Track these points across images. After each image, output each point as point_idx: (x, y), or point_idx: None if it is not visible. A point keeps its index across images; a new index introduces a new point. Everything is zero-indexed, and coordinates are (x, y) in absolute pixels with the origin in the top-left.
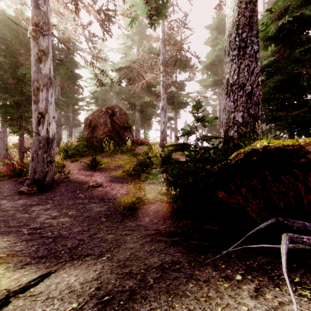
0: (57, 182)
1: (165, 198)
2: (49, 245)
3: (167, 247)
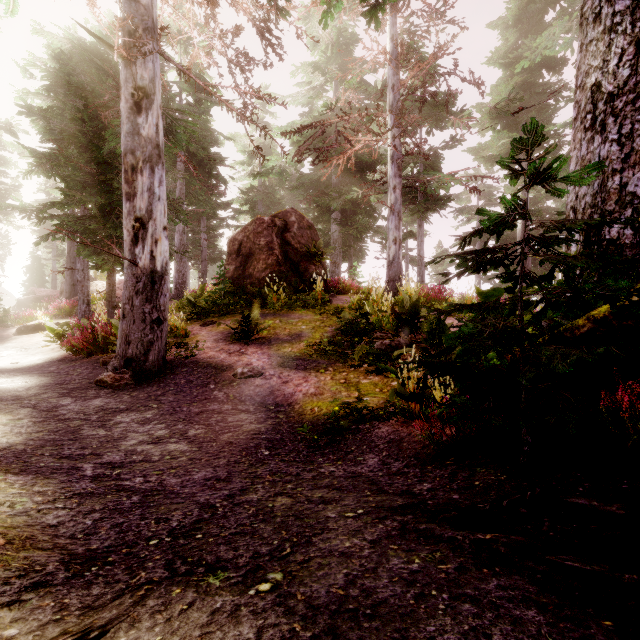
0: (172, 366)
1: (416, 409)
2: (127, 515)
3: (469, 567)
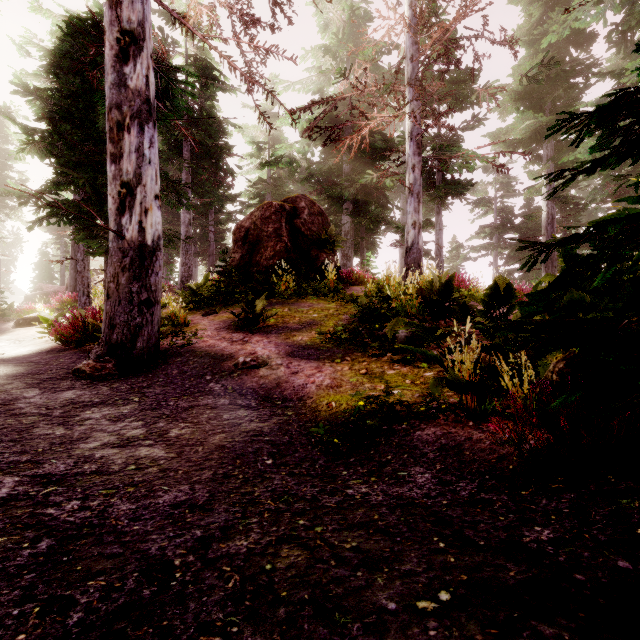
0: (165, 356)
1: (472, 404)
2: (1, 588)
3: None
